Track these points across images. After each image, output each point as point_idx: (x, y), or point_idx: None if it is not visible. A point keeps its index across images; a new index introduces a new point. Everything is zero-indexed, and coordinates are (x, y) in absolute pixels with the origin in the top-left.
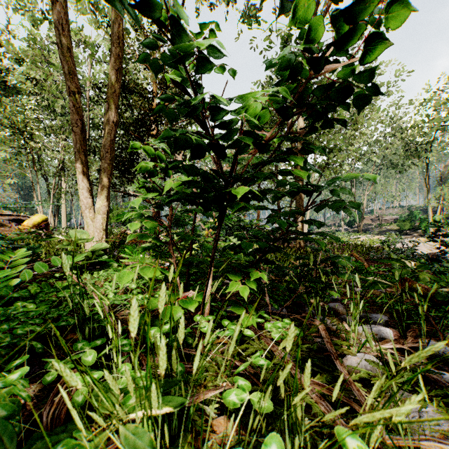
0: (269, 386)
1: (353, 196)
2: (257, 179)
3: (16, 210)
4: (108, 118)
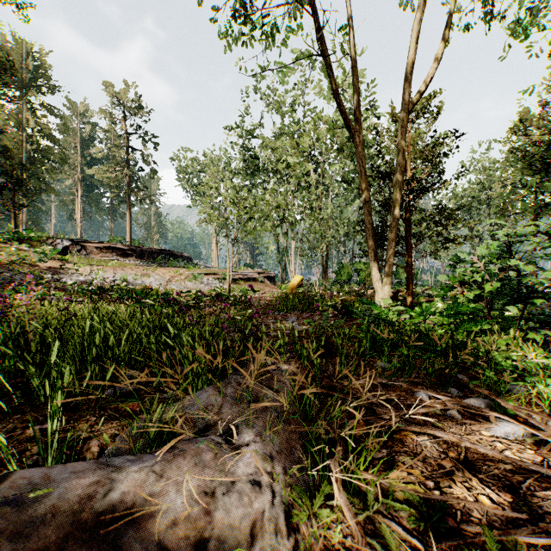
0: (550, 357)
1: None
2: (545, 296)
3: (251, 265)
4: (394, 217)
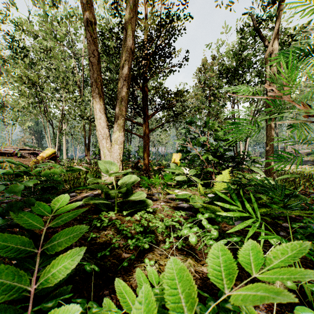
0: None
1: (277, 135)
2: None
3: (32, 146)
4: (126, 45)
